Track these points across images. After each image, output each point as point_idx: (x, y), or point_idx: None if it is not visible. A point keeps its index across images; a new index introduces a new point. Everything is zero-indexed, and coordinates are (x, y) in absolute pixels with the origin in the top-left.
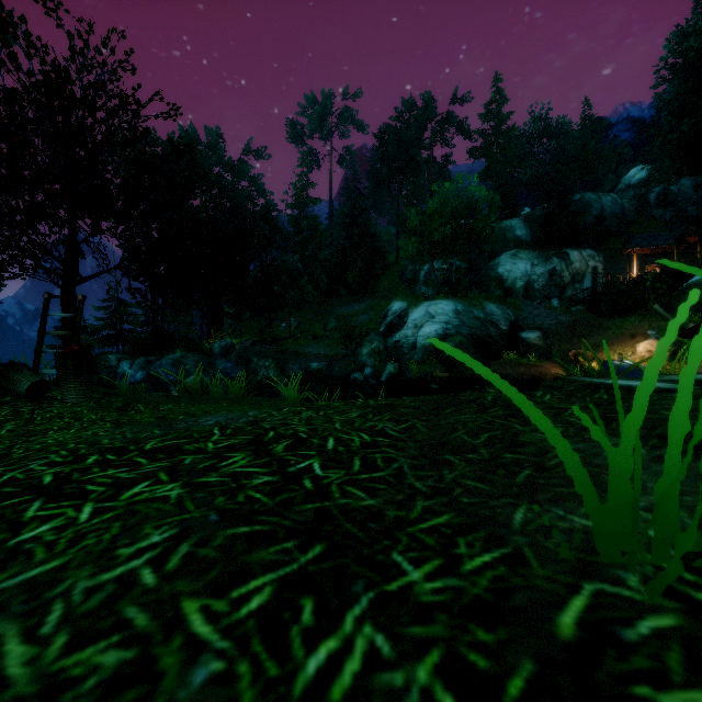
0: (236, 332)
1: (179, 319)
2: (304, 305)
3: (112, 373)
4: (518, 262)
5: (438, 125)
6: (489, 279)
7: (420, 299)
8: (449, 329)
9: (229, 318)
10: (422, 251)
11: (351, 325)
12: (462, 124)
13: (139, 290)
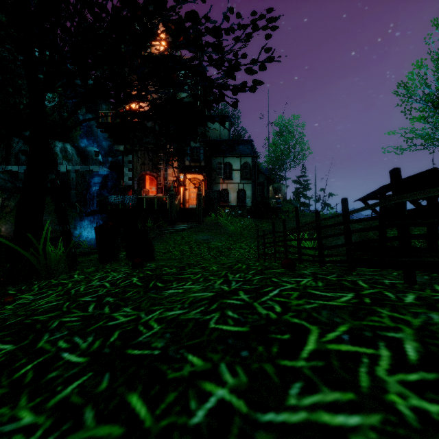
0: None
1: None
2: None
3: None
4: None
5: None
6: None
7: None
8: None
9: None
10: None
11: None
12: None
13: None
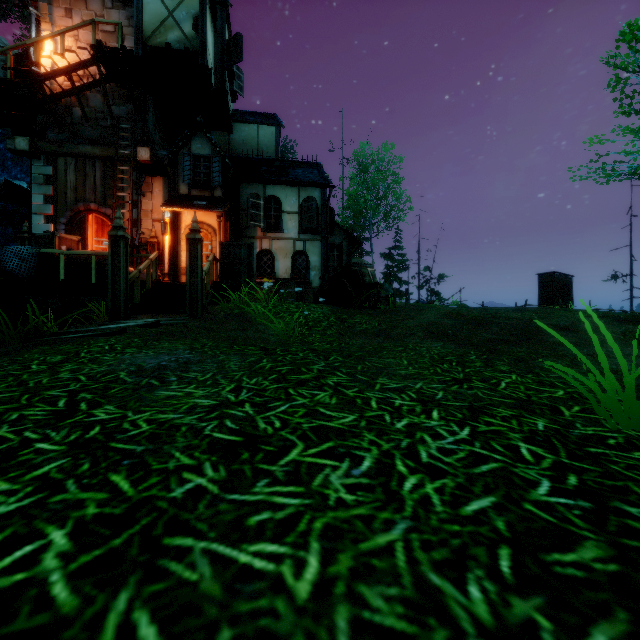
0: None
1: None
2: None
3: None
4: None
5: None
6: None
7: None
8: None
9: None
10: None
11: None
12: None
13: None
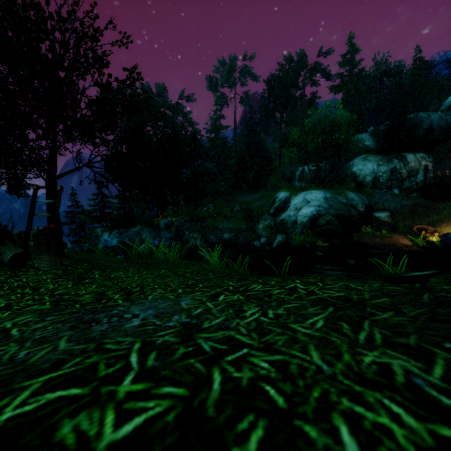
0: (174, 214)
1: (139, 205)
2: (218, 195)
3: (96, 240)
4: (367, 163)
5: (308, 72)
6: (346, 175)
7: (298, 190)
8: (320, 211)
9: (167, 202)
10: (300, 157)
11: (250, 208)
12: (325, 70)
13: (102, 182)
